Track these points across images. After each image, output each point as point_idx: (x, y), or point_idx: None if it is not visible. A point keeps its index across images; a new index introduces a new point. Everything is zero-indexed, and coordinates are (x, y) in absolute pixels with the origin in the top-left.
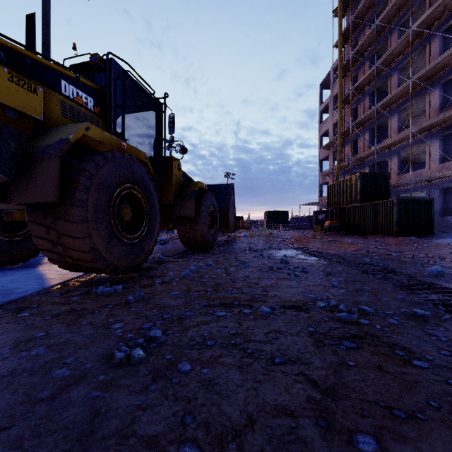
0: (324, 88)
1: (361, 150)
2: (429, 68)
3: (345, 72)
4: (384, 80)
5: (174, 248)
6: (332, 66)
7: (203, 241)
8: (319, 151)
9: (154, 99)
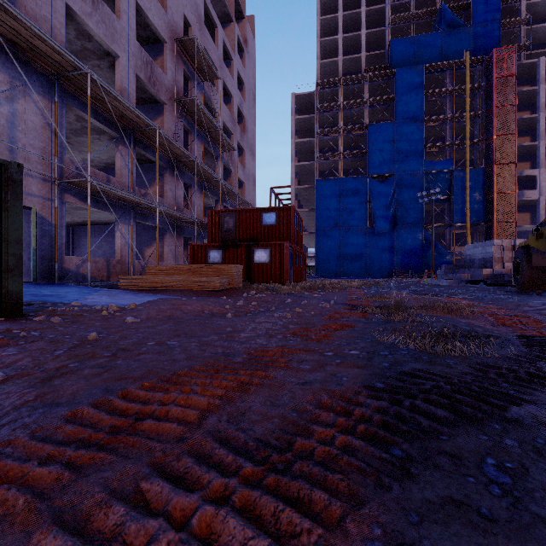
0: None
1: None
2: None
3: None
4: None
5: None
6: None
7: None
8: None
9: None
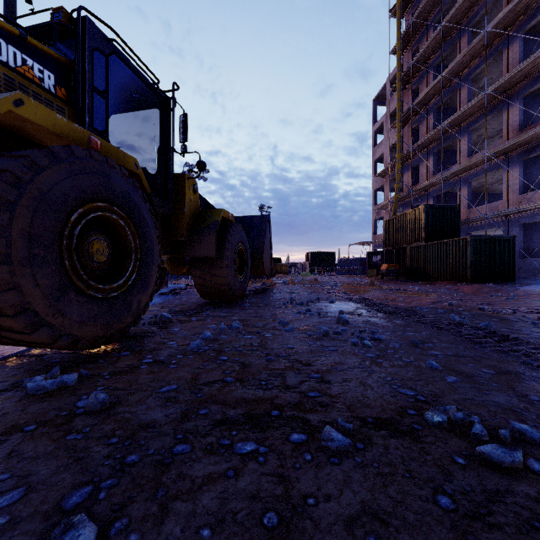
0: (378, 104)
1: (423, 179)
2: (507, 77)
3: (404, 84)
4: (452, 93)
5: (190, 301)
6: (389, 76)
7: (228, 290)
8: (373, 180)
9: (157, 90)
